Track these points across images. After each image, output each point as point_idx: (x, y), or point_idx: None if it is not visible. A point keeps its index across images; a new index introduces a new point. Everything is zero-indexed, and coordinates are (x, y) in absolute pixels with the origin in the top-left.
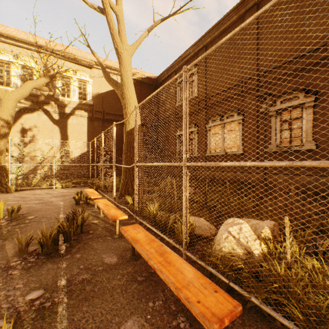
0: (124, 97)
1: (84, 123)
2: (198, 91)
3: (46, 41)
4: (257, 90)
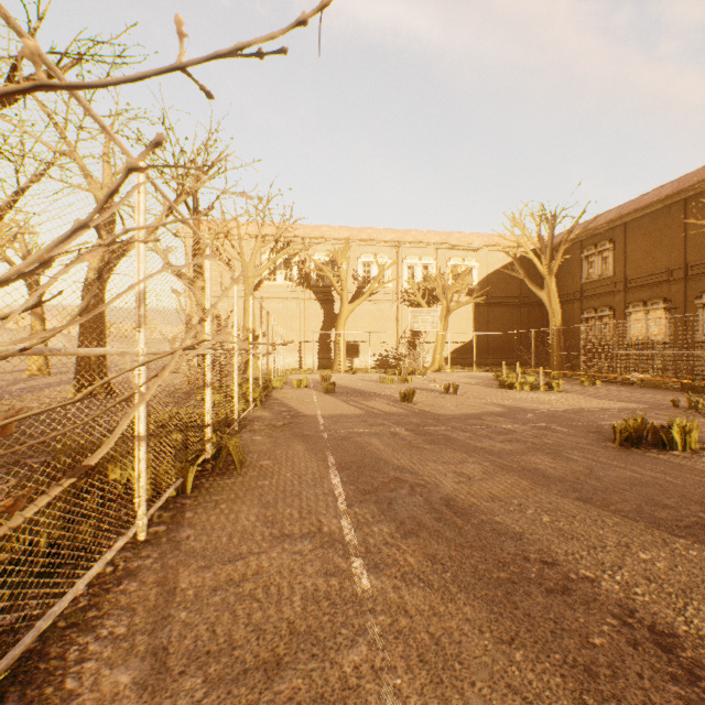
0: (550, 304)
1: (470, 310)
2: (614, 270)
3: (438, 236)
4: (683, 281)
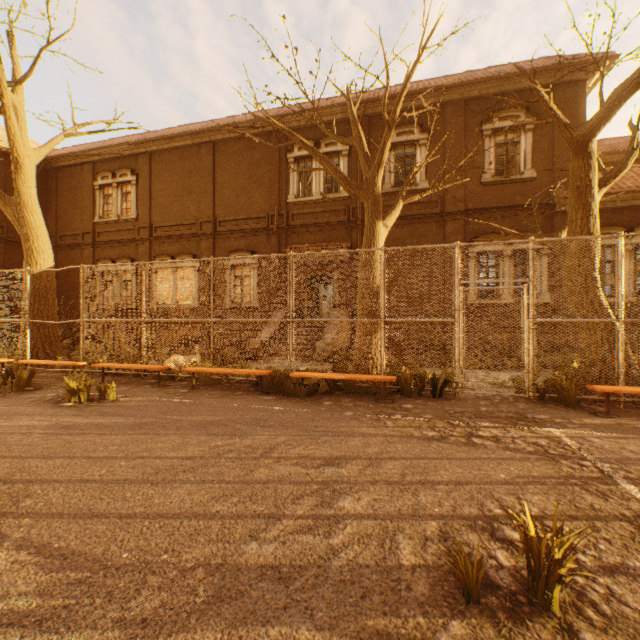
0: (26, 225)
1: None
2: (139, 212)
3: None
4: (214, 238)
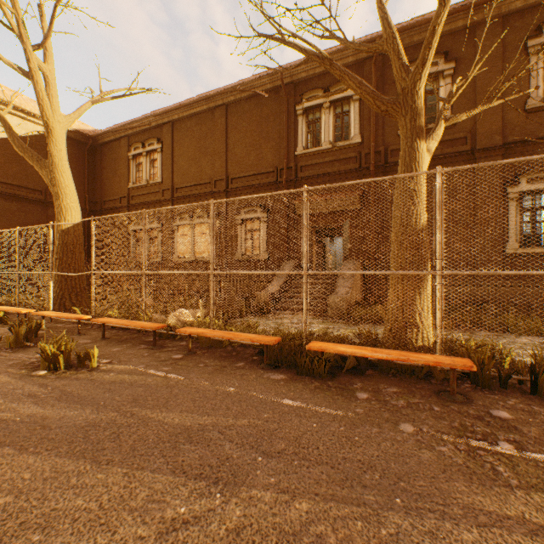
0: (57, 185)
1: None
2: (163, 176)
3: None
4: (226, 195)
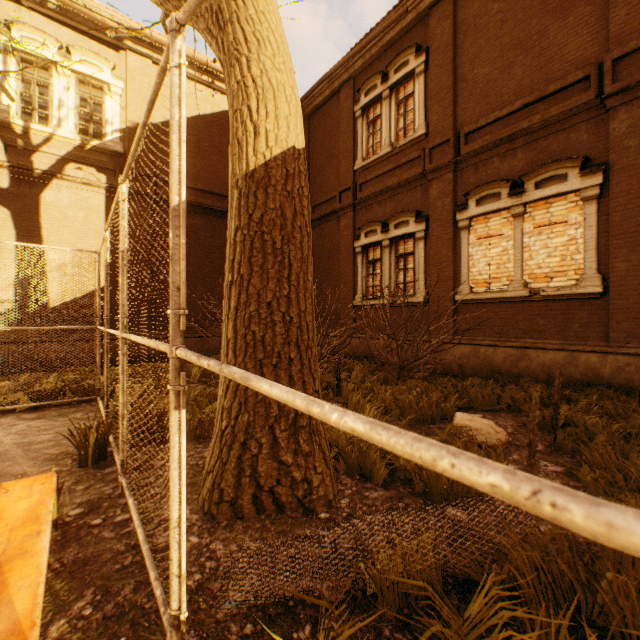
0: (231, 16)
1: (96, 205)
2: (429, 120)
3: None
4: None
